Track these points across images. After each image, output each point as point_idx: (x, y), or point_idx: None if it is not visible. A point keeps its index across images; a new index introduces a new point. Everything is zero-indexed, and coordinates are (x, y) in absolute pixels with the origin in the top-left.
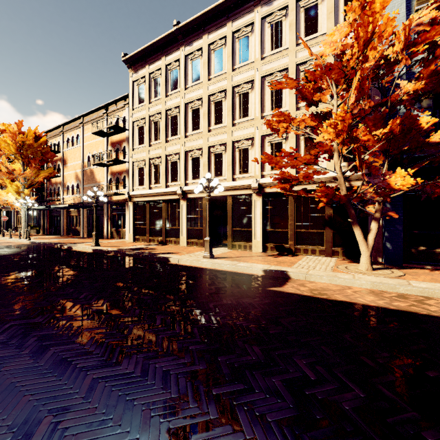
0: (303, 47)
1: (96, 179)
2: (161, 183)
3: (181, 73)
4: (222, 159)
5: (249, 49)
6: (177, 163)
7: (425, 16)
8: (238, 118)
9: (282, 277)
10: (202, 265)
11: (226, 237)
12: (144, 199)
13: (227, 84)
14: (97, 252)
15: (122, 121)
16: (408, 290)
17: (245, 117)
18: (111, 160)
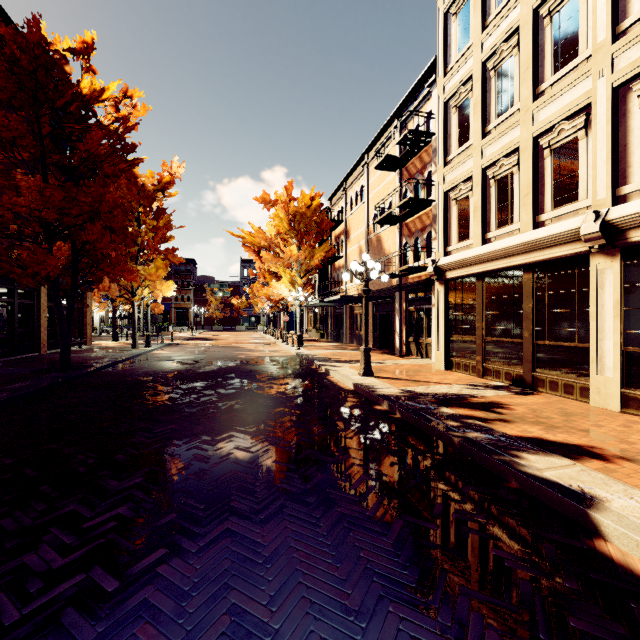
0: None
1: (384, 250)
2: (517, 221)
3: None
4: None
5: None
6: (574, 147)
7: None
8: None
9: None
10: None
11: None
12: (470, 271)
13: None
14: (360, 393)
15: (425, 123)
16: None
17: None
18: (402, 204)
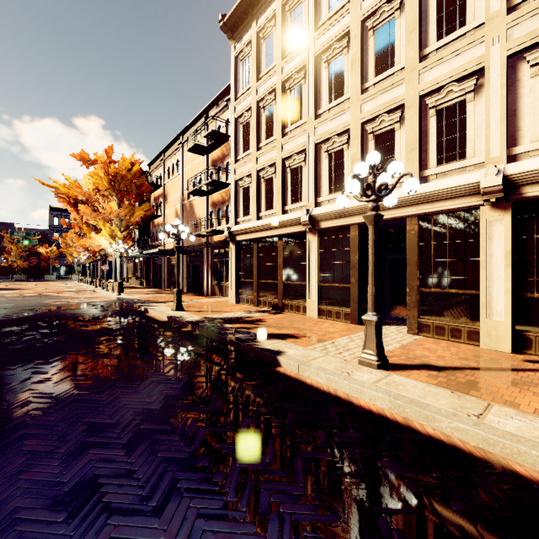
0: None
1: (196, 215)
2: (275, 207)
3: (307, 5)
4: (393, 143)
5: None
6: (300, 170)
7: None
8: (434, 41)
9: None
10: (361, 394)
11: (397, 304)
12: (250, 237)
13: None
14: (172, 322)
15: (225, 126)
16: None
17: (455, 30)
18: (208, 183)
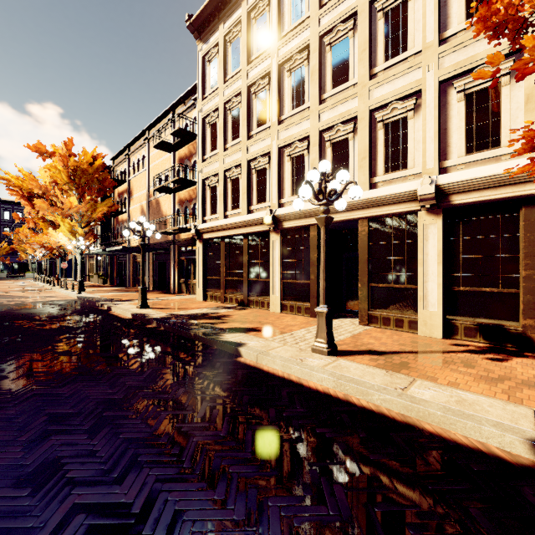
0: None
1: (162, 212)
2: (241, 207)
3: (271, 15)
4: (347, 151)
5: None
6: (265, 172)
7: None
8: (382, 61)
9: None
10: (311, 377)
11: (353, 298)
12: (217, 235)
13: (358, 0)
14: (137, 320)
15: (192, 125)
16: None
17: (399, 54)
18: (175, 181)
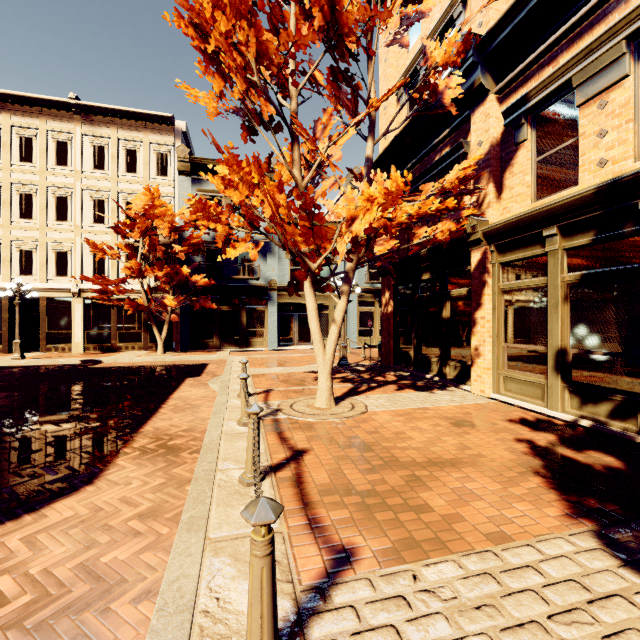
0: (124, 181)
1: None
2: None
3: None
4: (32, 258)
5: (69, 156)
6: None
7: (187, 213)
8: (55, 219)
9: (96, 363)
10: (14, 364)
11: (37, 342)
12: None
13: (40, 181)
14: None
15: None
16: (170, 359)
17: (64, 221)
18: None
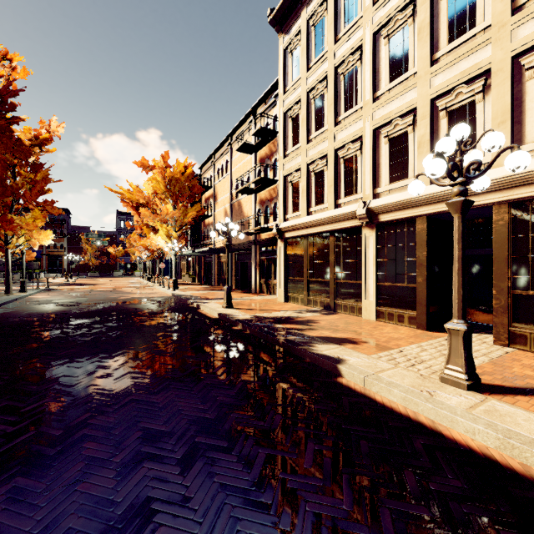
0: None
1: (244, 213)
2: (326, 202)
3: None
4: (473, 118)
5: None
6: (355, 160)
7: None
8: None
9: None
10: (453, 423)
11: (475, 308)
12: (300, 233)
13: None
14: (223, 320)
15: (272, 123)
16: None
17: None
18: (256, 181)
